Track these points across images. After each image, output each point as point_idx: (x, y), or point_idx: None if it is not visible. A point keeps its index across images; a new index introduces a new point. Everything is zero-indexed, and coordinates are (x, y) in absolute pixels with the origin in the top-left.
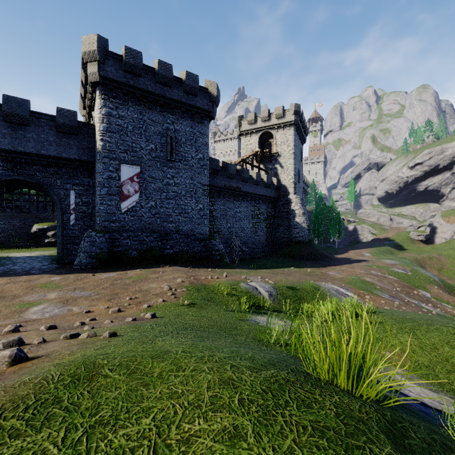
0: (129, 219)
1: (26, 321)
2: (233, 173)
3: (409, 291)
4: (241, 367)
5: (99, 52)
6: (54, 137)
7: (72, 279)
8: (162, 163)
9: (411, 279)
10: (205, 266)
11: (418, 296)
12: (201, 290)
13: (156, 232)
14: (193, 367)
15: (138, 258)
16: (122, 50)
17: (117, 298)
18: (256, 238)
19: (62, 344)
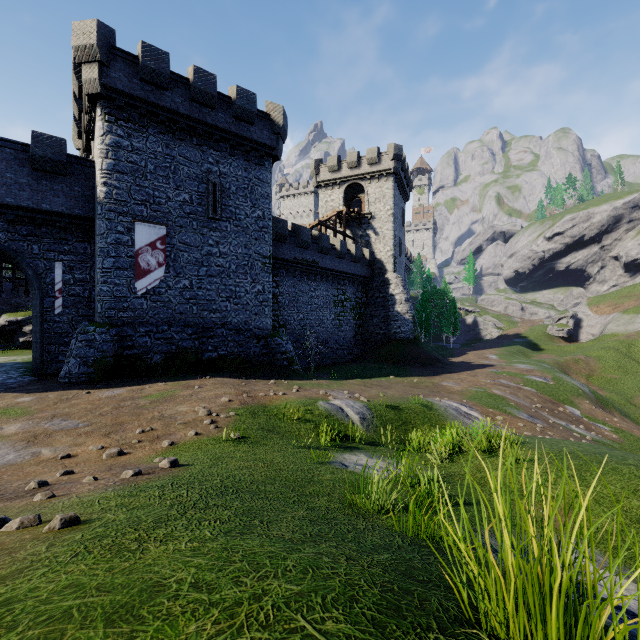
0: (148, 306)
1: None
2: (307, 241)
3: (552, 408)
4: None
5: (100, 48)
6: (27, 178)
7: (51, 400)
8: (201, 223)
9: (554, 390)
10: (265, 377)
11: (565, 415)
12: (258, 414)
13: (192, 325)
14: None
15: (163, 365)
16: (138, 48)
17: (121, 432)
18: (340, 335)
19: None
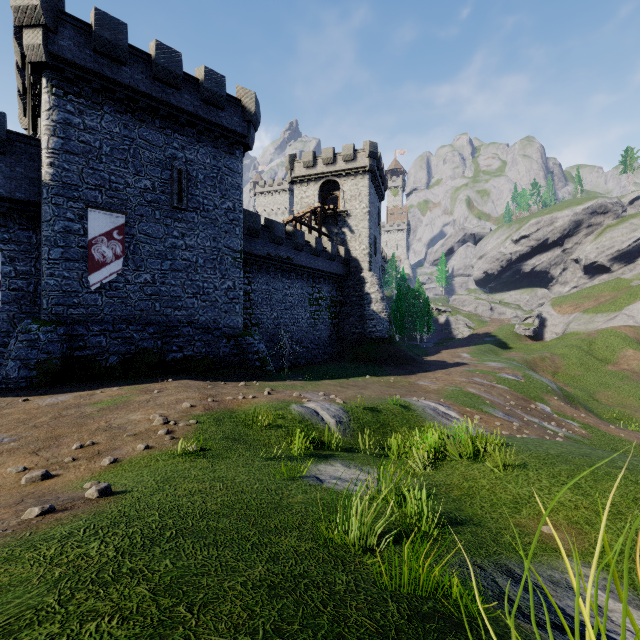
0: (103, 302)
1: None
2: (281, 237)
3: (525, 405)
4: None
5: (44, 11)
6: None
7: None
8: (164, 212)
9: (525, 387)
10: (235, 379)
11: (537, 412)
12: (224, 421)
13: (154, 324)
14: None
15: (120, 367)
16: (91, 16)
17: (54, 447)
18: (315, 334)
19: None
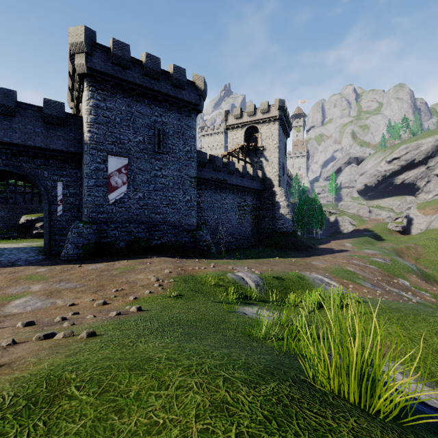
0: (116, 210)
1: (6, 316)
2: (220, 166)
3: (389, 280)
4: (235, 380)
5: (86, 44)
6: (41, 128)
7: (58, 271)
8: (150, 155)
9: (391, 268)
10: (192, 257)
11: (398, 285)
12: (188, 281)
13: (144, 223)
14: (179, 383)
15: (126, 249)
16: (110, 43)
17: (103, 290)
18: (242, 229)
19: (33, 347)
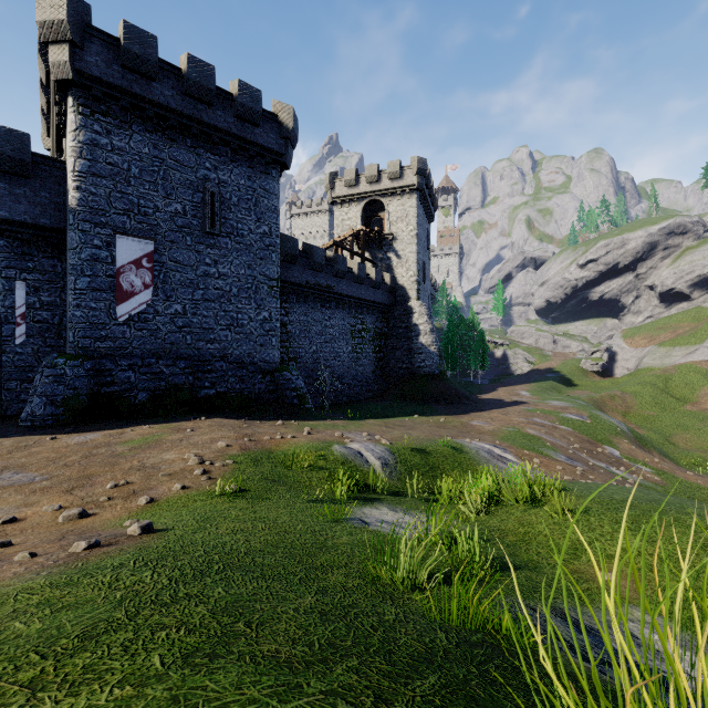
0: (132, 335)
1: None
2: (321, 263)
3: (591, 449)
4: None
5: (71, 25)
6: None
7: (5, 448)
8: (196, 238)
9: (592, 429)
10: (272, 417)
11: (604, 456)
12: (262, 461)
13: (185, 358)
14: None
15: (149, 405)
16: (119, 29)
17: (88, 486)
18: (358, 369)
19: None
